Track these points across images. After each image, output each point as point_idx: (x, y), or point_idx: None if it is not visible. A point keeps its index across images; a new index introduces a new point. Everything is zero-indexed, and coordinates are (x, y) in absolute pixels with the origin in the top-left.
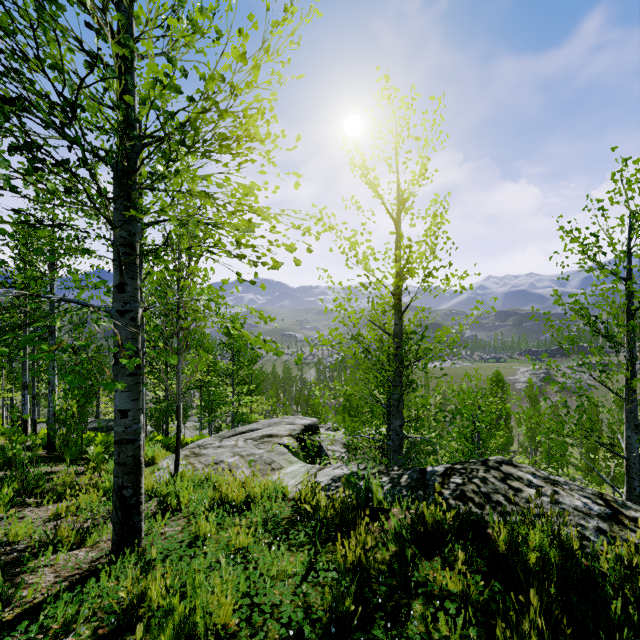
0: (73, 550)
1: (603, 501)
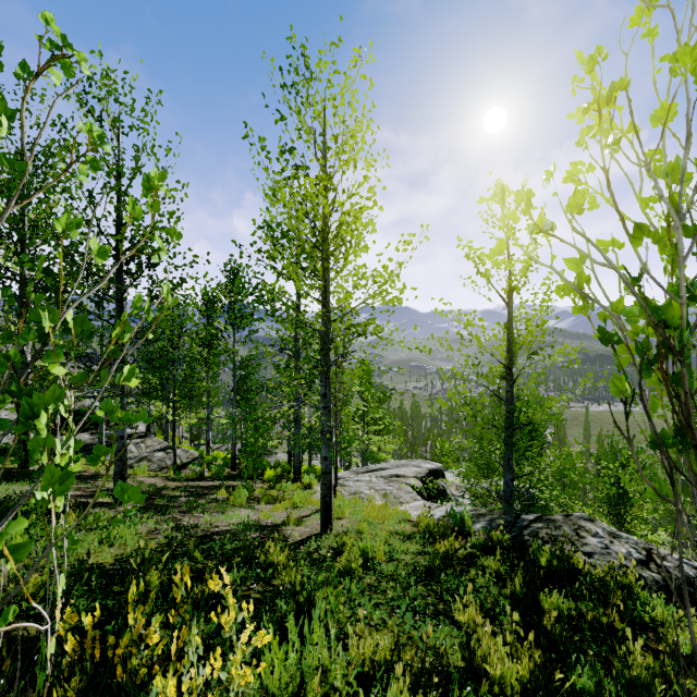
0: (297, 526)
1: (647, 553)
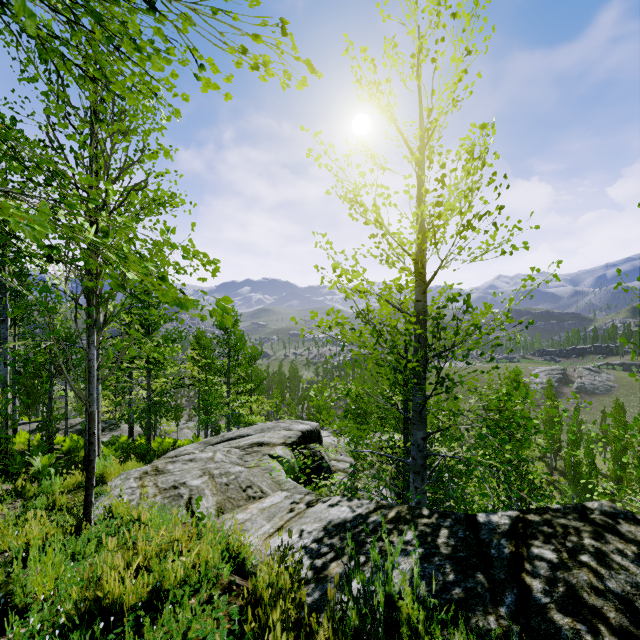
0: None
1: None
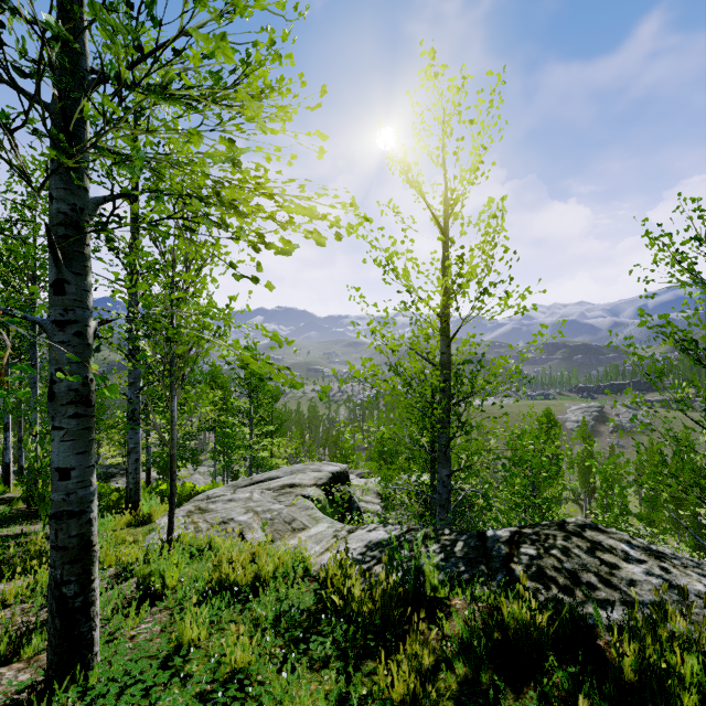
0: None
1: None
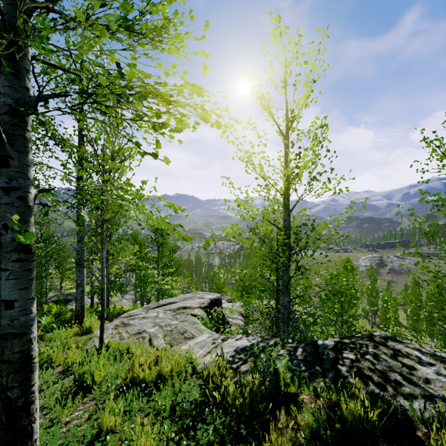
0: None
1: None
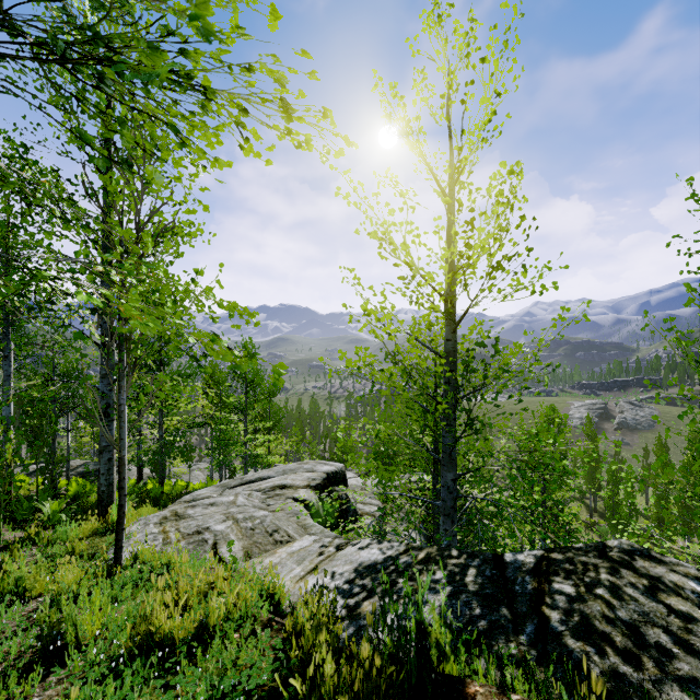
0: None
1: None
